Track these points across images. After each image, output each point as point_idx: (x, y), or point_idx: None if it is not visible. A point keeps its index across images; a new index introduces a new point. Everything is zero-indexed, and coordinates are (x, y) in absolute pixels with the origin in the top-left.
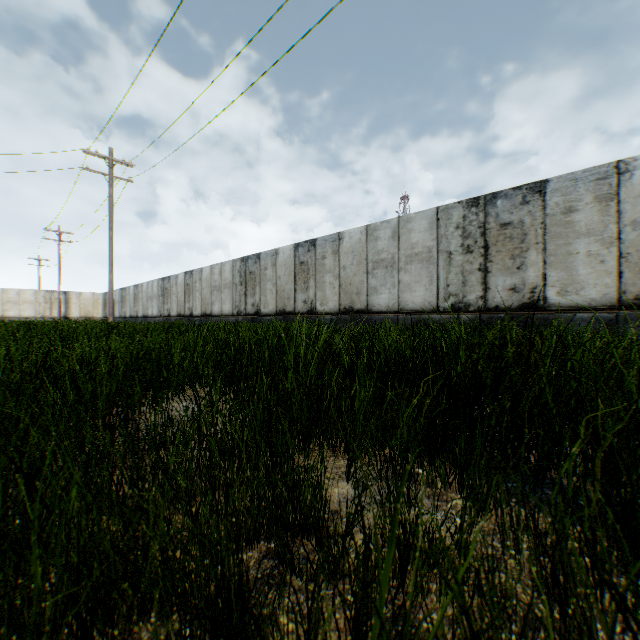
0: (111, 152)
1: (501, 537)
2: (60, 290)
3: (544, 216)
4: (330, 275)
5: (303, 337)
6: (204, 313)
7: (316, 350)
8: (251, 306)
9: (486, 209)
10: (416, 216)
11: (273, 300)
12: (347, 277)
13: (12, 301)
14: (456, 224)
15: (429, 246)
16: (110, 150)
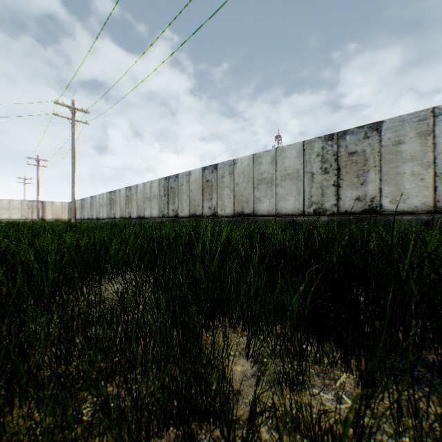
0: (73, 103)
1: (391, 421)
2: (38, 200)
3: (380, 147)
4: (227, 189)
5: (209, 235)
6: (139, 216)
7: (219, 245)
8: (172, 211)
9: (338, 142)
10: (288, 147)
11: (187, 207)
12: (239, 191)
13: (5, 208)
14: (317, 153)
15: (297, 168)
16: (73, 101)
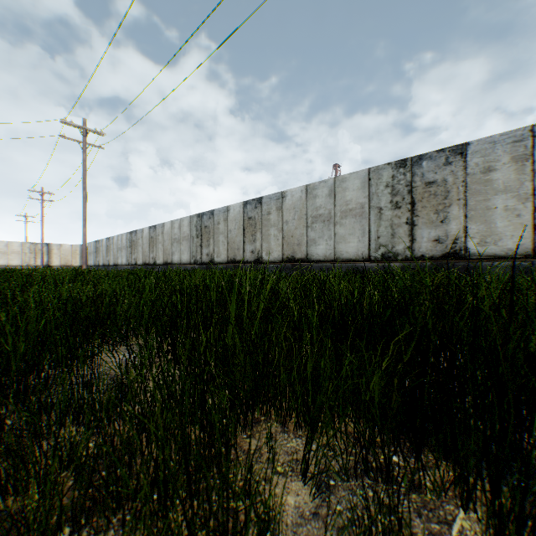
0: (84, 122)
1: None
2: (43, 242)
3: (465, 175)
4: (274, 229)
5: (247, 286)
6: (166, 262)
7: (262, 301)
8: (206, 256)
9: (413, 169)
10: (350, 176)
11: (225, 250)
12: (289, 230)
13: (1, 252)
14: (386, 183)
15: (362, 203)
16: (84, 121)
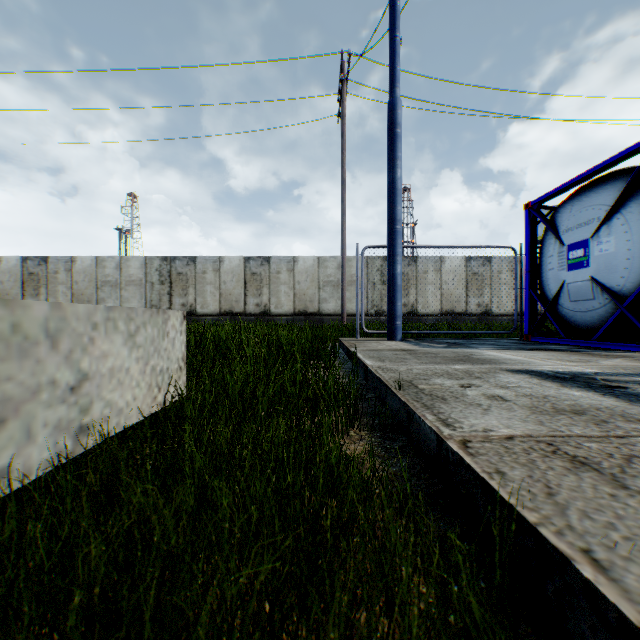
0: None
1: None
2: None
3: (196, 273)
4: (64, 286)
5: None
6: None
7: None
8: None
9: (171, 264)
10: (133, 258)
11: None
12: (80, 289)
13: None
14: (156, 268)
15: (141, 277)
16: None
